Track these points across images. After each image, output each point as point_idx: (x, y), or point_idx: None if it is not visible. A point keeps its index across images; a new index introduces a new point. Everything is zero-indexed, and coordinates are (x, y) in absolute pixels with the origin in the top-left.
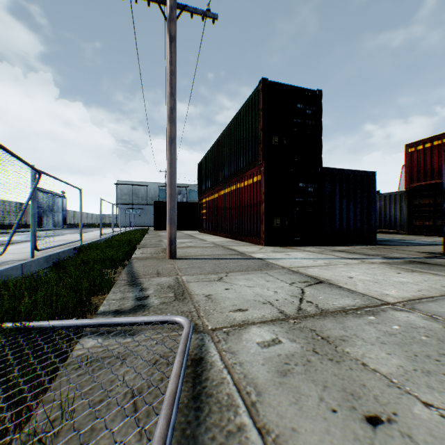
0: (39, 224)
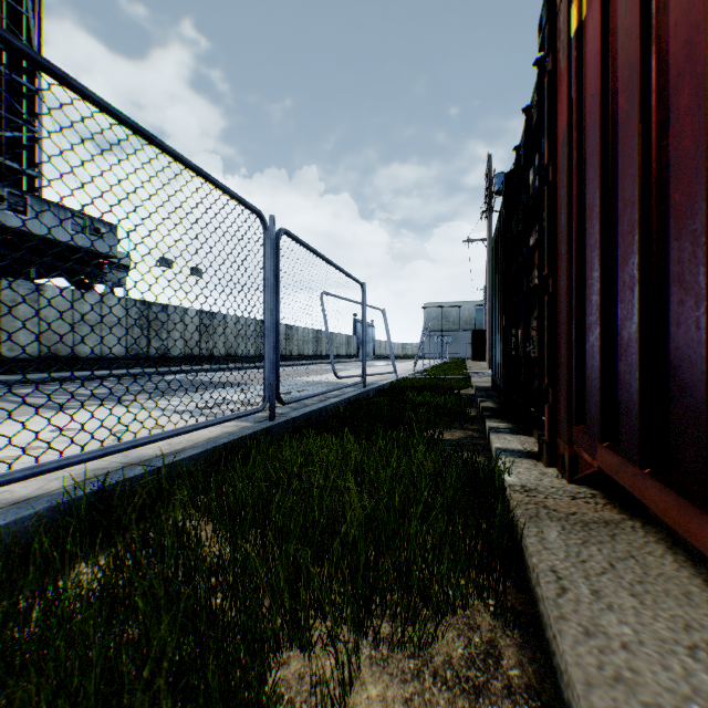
0: (357, 355)
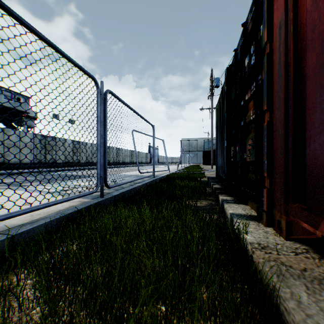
0: (150, 162)
